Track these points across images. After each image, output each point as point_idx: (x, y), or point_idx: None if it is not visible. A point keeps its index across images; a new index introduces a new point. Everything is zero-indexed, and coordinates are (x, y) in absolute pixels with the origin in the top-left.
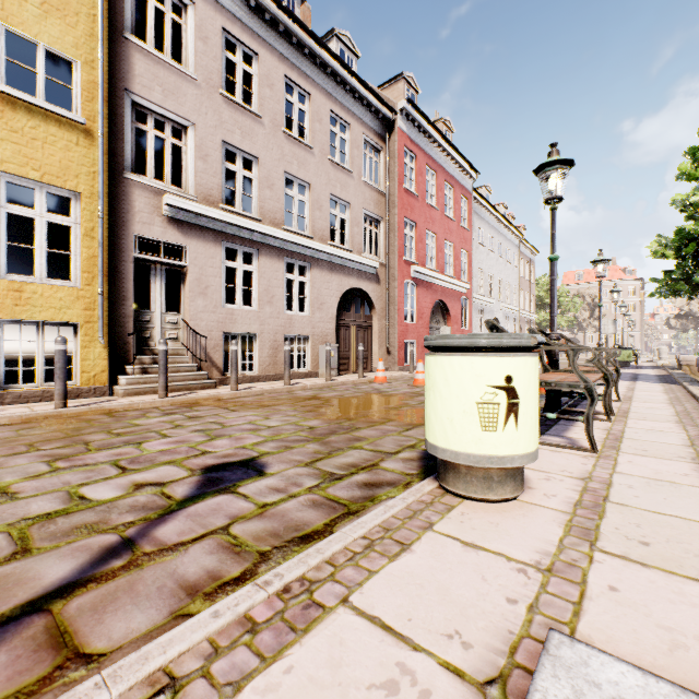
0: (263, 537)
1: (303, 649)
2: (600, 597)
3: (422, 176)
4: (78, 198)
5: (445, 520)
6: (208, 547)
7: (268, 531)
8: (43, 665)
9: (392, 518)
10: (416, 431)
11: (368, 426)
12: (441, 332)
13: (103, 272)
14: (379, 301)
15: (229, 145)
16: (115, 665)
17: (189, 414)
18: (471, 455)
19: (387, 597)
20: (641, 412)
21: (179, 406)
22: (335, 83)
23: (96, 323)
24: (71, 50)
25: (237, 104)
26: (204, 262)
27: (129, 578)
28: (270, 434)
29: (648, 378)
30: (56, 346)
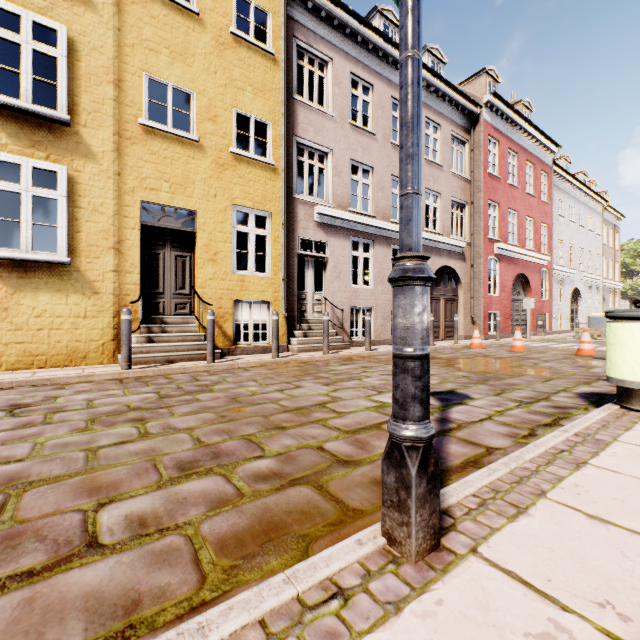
0: (519, 423)
1: (613, 449)
2: None
3: (504, 159)
4: (270, 216)
5: None
6: (492, 424)
7: (518, 421)
8: (479, 448)
9: (604, 418)
10: (556, 382)
11: (509, 377)
12: (524, 303)
13: (284, 266)
14: (464, 277)
15: (354, 161)
16: (532, 443)
17: (358, 365)
18: None
19: (639, 441)
20: None
21: (341, 360)
22: (429, 93)
23: (280, 301)
24: (267, 116)
25: (359, 128)
26: (338, 253)
27: (469, 430)
28: (439, 378)
29: None
30: (273, 317)
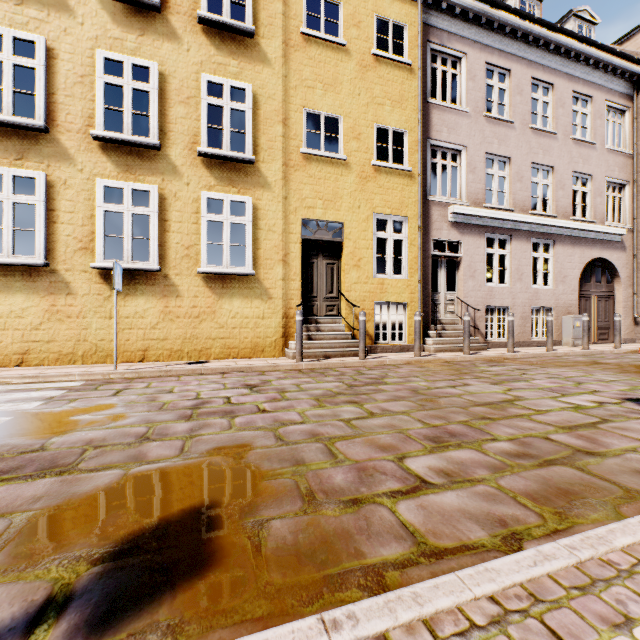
0: None
1: None
2: None
3: None
4: (406, 220)
5: None
6: None
7: None
8: None
9: None
10: None
11: None
12: None
13: (420, 267)
14: (624, 270)
15: (488, 155)
16: None
17: (510, 367)
18: None
19: None
20: None
21: (486, 361)
22: (577, 63)
23: (415, 302)
24: (404, 125)
25: (495, 119)
26: (472, 252)
27: None
28: (625, 385)
29: None
30: (416, 318)
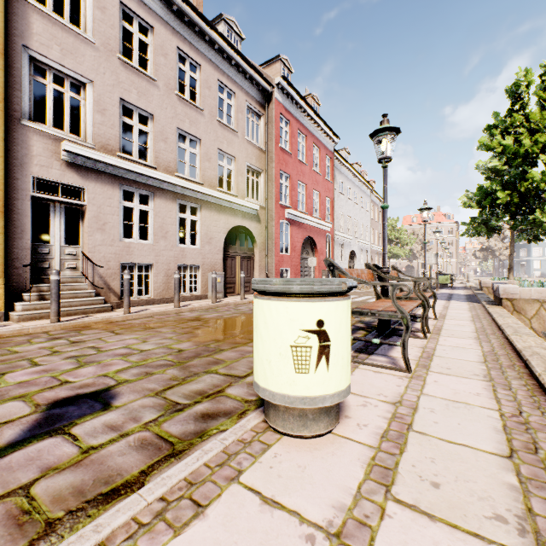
0: (64, 497)
1: None
2: None
3: (294, 138)
4: None
5: (255, 466)
6: None
7: (74, 487)
8: None
9: (203, 466)
10: None
11: (231, 347)
12: (309, 262)
13: None
14: (260, 237)
15: (127, 102)
16: None
17: (74, 338)
18: (286, 396)
19: None
20: (451, 329)
21: (69, 330)
22: (223, 58)
23: None
24: None
25: (134, 67)
26: (102, 202)
27: None
28: (139, 359)
29: (459, 297)
30: None
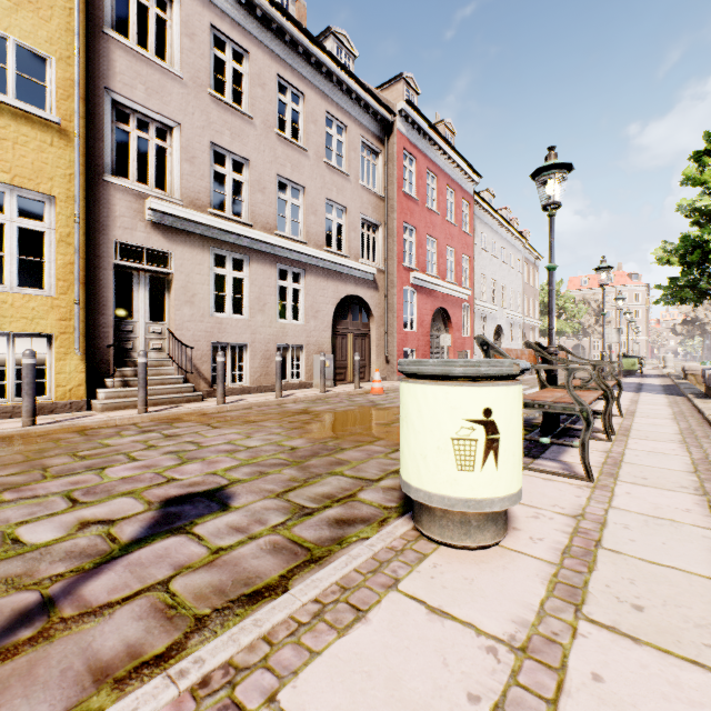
0: (206, 595)
1: None
2: (580, 692)
3: (422, 179)
4: (52, 202)
5: (413, 575)
6: (138, 610)
7: (213, 586)
8: None
9: (354, 572)
10: None
11: (354, 446)
12: (442, 340)
13: (79, 280)
14: (377, 309)
15: (218, 147)
16: None
17: (167, 432)
18: (445, 498)
19: (323, 694)
20: (643, 429)
21: (159, 422)
22: (331, 83)
23: (72, 334)
24: (45, 45)
25: (226, 104)
26: (191, 269)
27: (32, 656)
28: (247, 456)
29: (652, 389)
30: (24, 360)
